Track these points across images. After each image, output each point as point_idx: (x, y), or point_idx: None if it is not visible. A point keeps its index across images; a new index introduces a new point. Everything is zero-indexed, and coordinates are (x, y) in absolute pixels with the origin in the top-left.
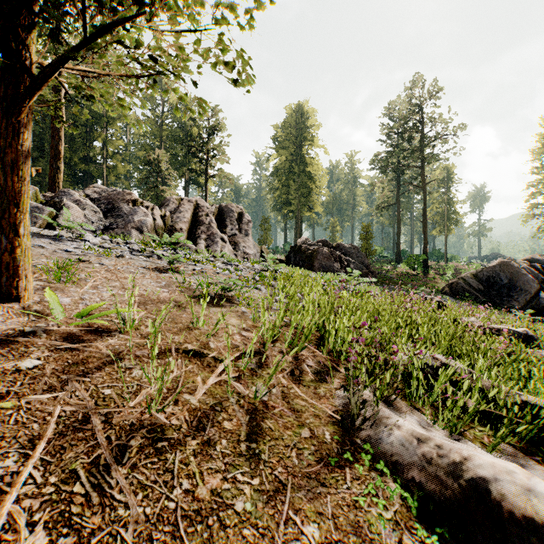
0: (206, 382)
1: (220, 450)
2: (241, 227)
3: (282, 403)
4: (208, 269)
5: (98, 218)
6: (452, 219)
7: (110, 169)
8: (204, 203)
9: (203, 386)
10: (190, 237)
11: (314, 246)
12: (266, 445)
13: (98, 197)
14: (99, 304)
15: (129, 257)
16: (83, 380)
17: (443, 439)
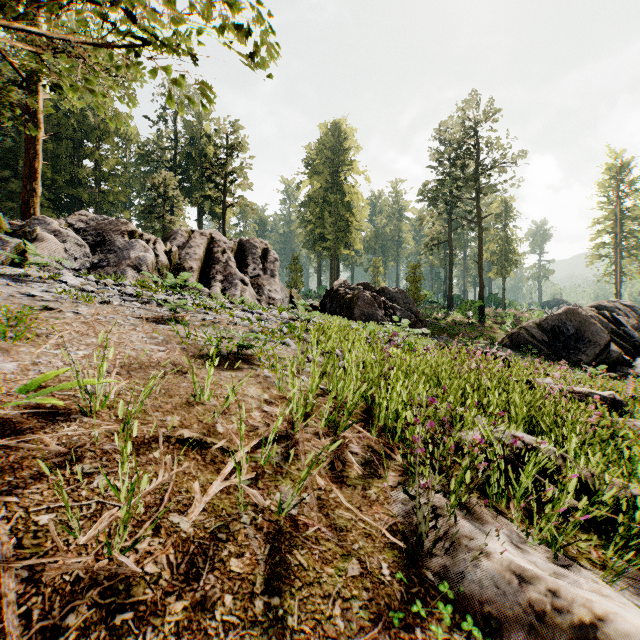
0: (207, 490)
1: (221, 618)
2: (266, 266)
3: (318, 517)
4: (223, 318)
5: (83, 254)
6: (511, 260)
7: (105, 194)
8: (220, 237)
9: (202, 498)
10: (203, 278)
11: (353, 289)
12: (295, 598)
13: (84, 227)
14: (58, 372)
15: (118, 304)
16: (7, 500)
17: (548, 569)
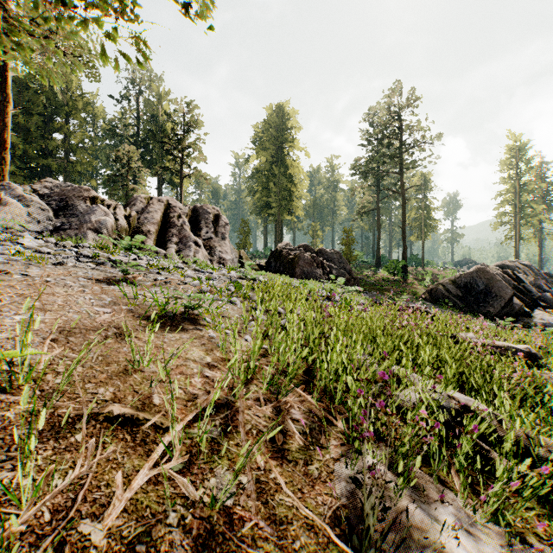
0: (131, 482)
1: None
2: (218, 230)
3: (256, 506)
4: (175, 278)
5: (46, 217)
6: (429, 225)
7: (73, 164)
8: (176, 203)
9: (123, 493)
10: (160, 240)
11: (295, 251)
12: None
13: (48, 193)
14: None
15: (72, 265)
16: None
17: None
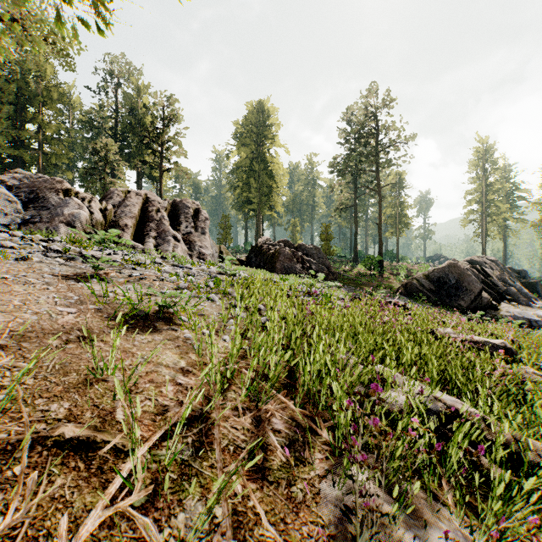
0: (79, 528)
1: None
2: (198, 224)
3: None
4: (151, 273)
5: (15, 210)
6: (403, 222)
7: (48, 156)
8: (155, 197)
9: None
10: (138, 235)
11: (275, 246)
12: None
13: (18, 184)
14: None
15: (38, 260)
16: None
17: None
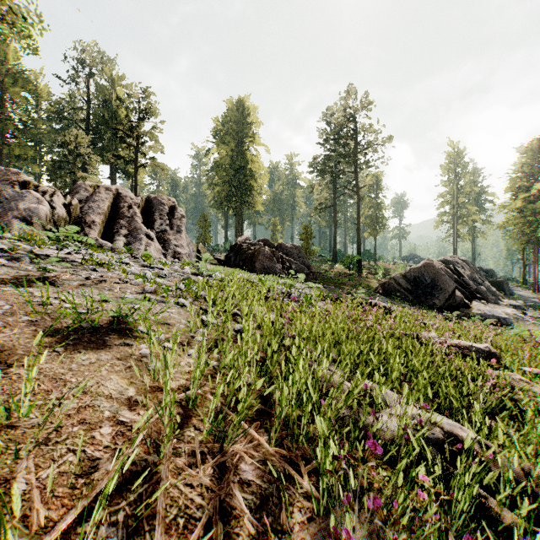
0: None
1: None
2: (173, 222)
3: None
4: (114, 275)
5: None
6: (380, 223)
7: (11, 147)
8: (127, 193)
9: None
10: (107, 232)
11: (255, 245)
12: None
13: None
14: None
15: None
16: None
17: None
